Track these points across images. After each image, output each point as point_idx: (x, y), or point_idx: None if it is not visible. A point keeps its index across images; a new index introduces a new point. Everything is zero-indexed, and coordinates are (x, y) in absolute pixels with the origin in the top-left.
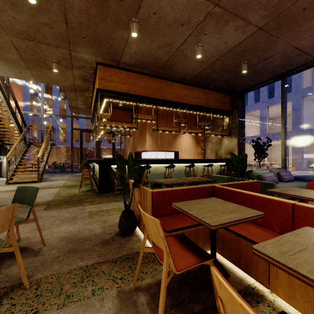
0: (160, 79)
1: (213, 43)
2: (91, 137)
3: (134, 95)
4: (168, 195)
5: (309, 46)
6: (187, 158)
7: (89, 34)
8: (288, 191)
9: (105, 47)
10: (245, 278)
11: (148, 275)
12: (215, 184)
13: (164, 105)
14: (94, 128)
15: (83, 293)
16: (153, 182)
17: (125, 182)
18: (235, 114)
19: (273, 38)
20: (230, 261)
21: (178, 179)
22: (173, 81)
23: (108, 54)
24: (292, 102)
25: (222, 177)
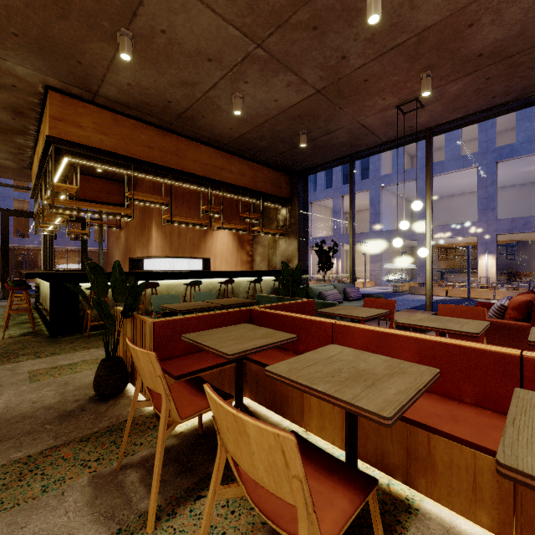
0: (176, 135)
1: (258, 97)
2: (31, 226)
3: (126, 158)
4: (180, 326)
5: (376, 126)
6: (225, 269)
7: (29, 32)
8: (339, 310)
9: (65, 63)
10: (280, 422)
11: (144, 446)
12: (253, 307)
13: (183, 180)
14: (39, 211)
15: (23, 494)
16: (162, 309)
17: (107, 311)
18: (294, 203)
19: (335, 107)
20: (265, 406)
21: (203, 302)
22: (200, 142)
23: (72, 75)
24: (370, 193)
25: (270, 297)
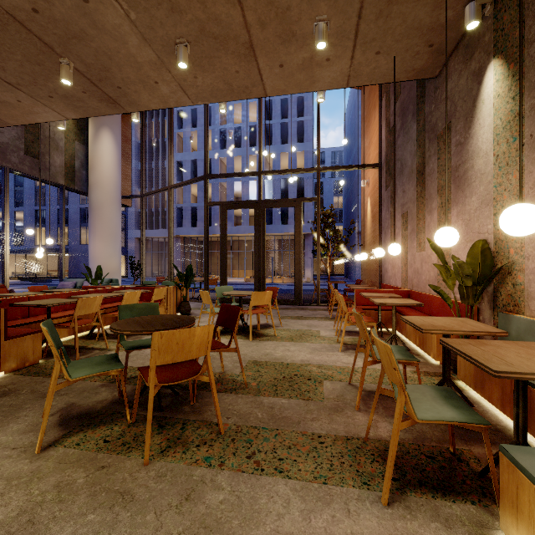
0: None
1: None
2: None
3: None
4: None
5: None
6: None
7: None
8: None
9: None
10: None
11: None
12: None
13: None
14: None
15: None
16: None
17: None
18: None
19: None
20: None
21: None
22: None
23: None
24: None
25: None
